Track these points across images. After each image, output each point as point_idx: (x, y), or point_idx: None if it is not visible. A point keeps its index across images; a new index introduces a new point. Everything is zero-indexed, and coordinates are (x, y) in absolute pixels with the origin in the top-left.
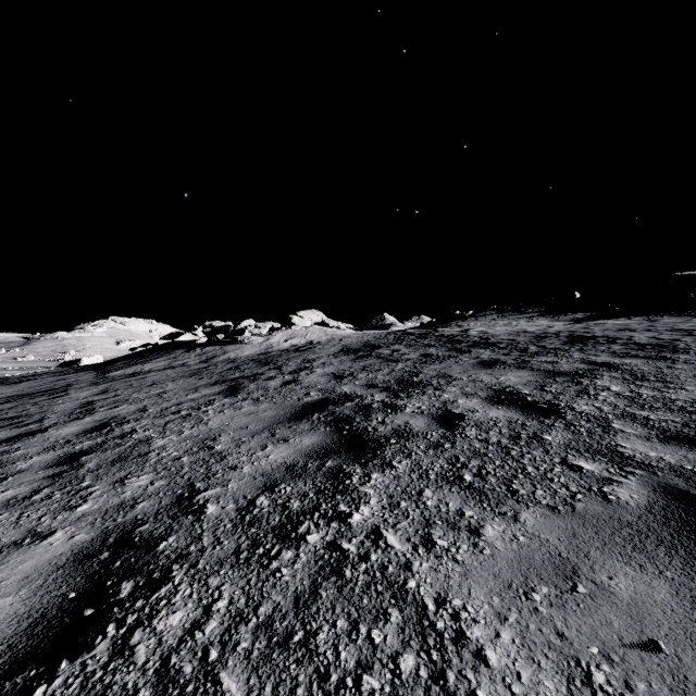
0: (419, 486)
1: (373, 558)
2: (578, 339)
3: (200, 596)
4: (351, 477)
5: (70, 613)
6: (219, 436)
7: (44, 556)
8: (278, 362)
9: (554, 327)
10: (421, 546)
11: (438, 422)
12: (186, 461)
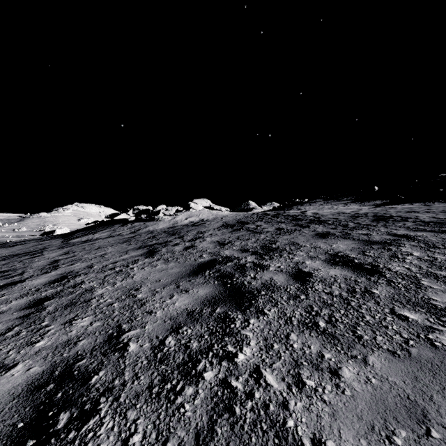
0: (286, 331)
1: (257, 396)
2: (381, 218)
3: (120, 429)
4: (235, 322)
5: (16, 443)
6: (140, 287)
7: (5, 386)
8: (181, 233)
9: (362, 210)
10: (294, 385)
11: (294, 278)
12: (116, 306)
